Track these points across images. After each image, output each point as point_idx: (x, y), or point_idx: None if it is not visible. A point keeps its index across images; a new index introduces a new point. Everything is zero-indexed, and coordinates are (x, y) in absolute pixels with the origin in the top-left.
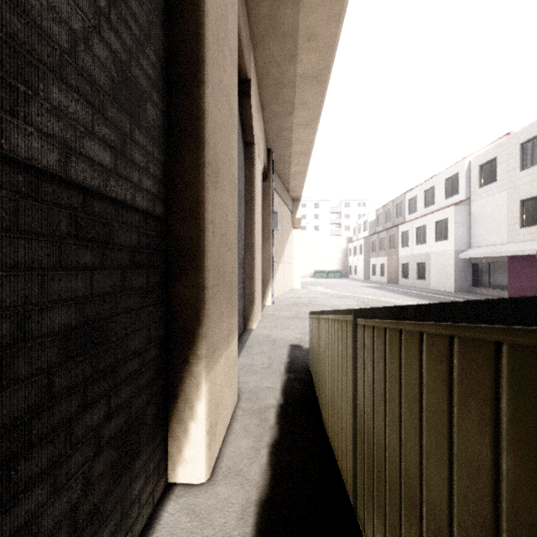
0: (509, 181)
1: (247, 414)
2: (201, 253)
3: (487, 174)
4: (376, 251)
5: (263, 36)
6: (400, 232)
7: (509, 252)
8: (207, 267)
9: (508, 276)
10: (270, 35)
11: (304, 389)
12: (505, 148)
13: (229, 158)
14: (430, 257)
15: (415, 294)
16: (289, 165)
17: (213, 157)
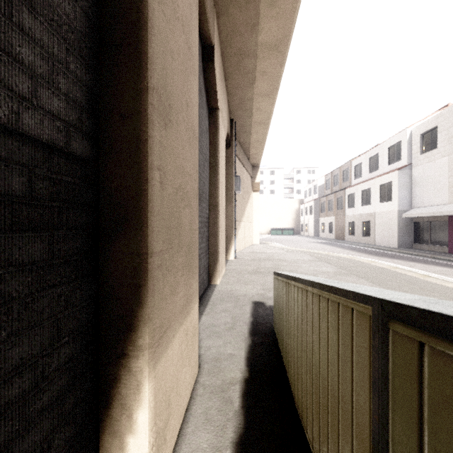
0: (450, 147)
1: (208, 392)
2: (143, 209)
3: (428, 142)
4: (325, 211)
5: (227, 3)
6: (347, 194)
7: (451, 212)
8: (152, 227)
9: (449, 233)
10: (233, 2)
11: (271, 358)
12: (446, 117)
13: (187, 101)
14: (374, 216)
15: (362, 249)
16: (249, 134)
17: (162, 85)
